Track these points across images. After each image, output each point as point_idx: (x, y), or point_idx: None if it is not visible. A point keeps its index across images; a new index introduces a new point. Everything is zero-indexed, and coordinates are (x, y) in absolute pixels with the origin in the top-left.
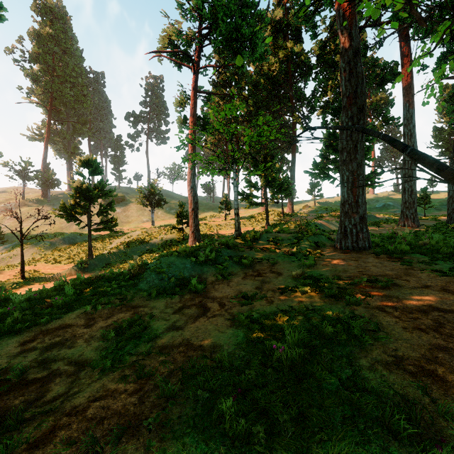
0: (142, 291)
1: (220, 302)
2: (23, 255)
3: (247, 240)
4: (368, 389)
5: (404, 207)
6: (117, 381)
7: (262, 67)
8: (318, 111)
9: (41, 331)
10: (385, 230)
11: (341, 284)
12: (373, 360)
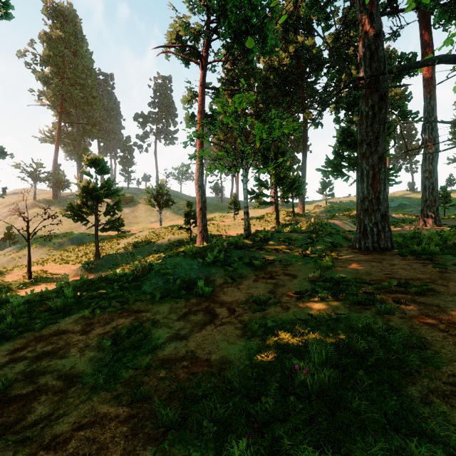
0: (146, 294)
1: (230, 308)
2: (30, 255)
3: (257, 240)
4: (427, 433)
5: (425, 206)
6: (108, 403)
7: (271, 63)
8: (331, 107)
9: (34, 338)
10: (404, 230)
11: (367, 289)
12: (425, 389)
